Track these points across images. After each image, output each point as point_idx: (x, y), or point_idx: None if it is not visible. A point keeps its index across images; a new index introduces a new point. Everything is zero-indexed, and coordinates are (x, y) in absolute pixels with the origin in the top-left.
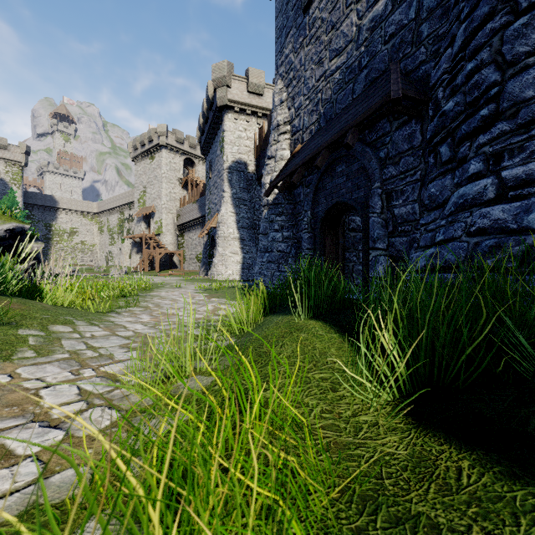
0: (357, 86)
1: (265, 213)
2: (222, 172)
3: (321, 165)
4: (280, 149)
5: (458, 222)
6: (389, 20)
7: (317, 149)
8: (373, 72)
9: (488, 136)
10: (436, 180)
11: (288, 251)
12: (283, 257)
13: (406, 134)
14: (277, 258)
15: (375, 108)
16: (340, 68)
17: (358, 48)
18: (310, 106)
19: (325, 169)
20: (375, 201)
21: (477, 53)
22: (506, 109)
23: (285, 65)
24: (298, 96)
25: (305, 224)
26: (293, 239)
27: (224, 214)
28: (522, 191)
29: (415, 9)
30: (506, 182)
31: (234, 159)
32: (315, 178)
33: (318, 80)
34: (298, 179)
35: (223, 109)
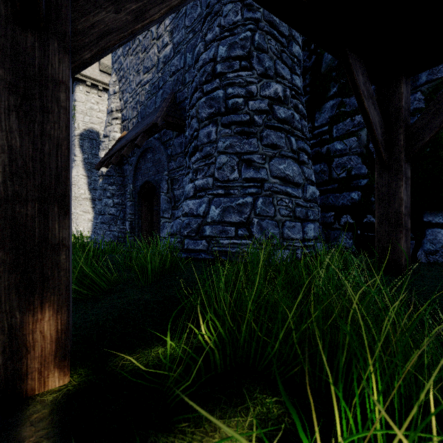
0: (157, 99)
1: (100, 182)
2: (74, 138)
3: (127, 154)
4: (113, 131)
5: (182, 207)
6: (172, 62)
7: (126, 141)
8: (165, 93)
9: (194, 159)
10: (186, 177)
11: (118, 214)
12: (114, 219)
13: (180, 142)
14: (109, 220)
15: (152, 124)
16: (149, 83)
17: (158, 73)
18: (133, 103)
19: (141, 154)
20: (164, 184)
21: (194, 107)
22: (200, 146)
23: (118, 63)
24: (125, 92)
25: (128, 194)
26: (122, 205)
27: (75, 176)
28: (201, 193)
29: (183, 62)
30: (197, 187)
31: (86, 127)
32: (135, 160)
33: (137, 85)
34: (116, 160)
35: (74, 81)
